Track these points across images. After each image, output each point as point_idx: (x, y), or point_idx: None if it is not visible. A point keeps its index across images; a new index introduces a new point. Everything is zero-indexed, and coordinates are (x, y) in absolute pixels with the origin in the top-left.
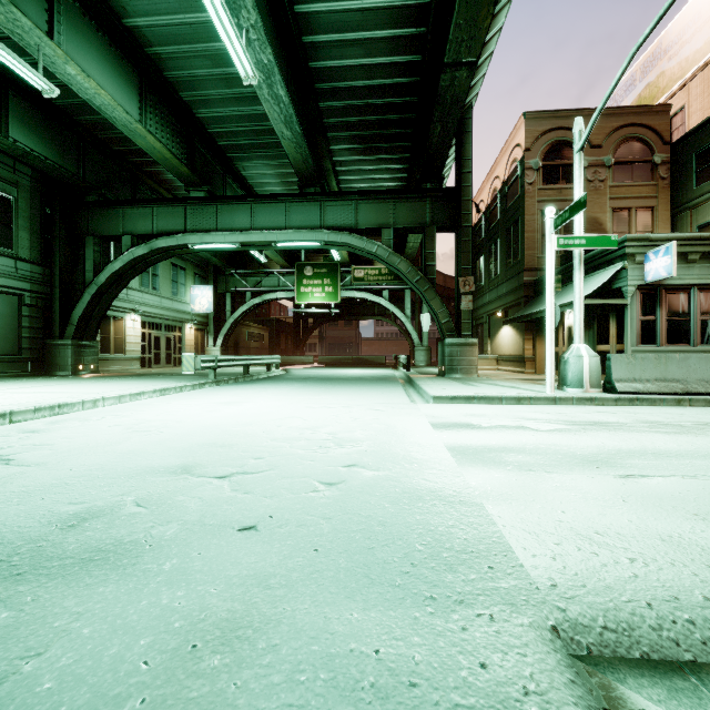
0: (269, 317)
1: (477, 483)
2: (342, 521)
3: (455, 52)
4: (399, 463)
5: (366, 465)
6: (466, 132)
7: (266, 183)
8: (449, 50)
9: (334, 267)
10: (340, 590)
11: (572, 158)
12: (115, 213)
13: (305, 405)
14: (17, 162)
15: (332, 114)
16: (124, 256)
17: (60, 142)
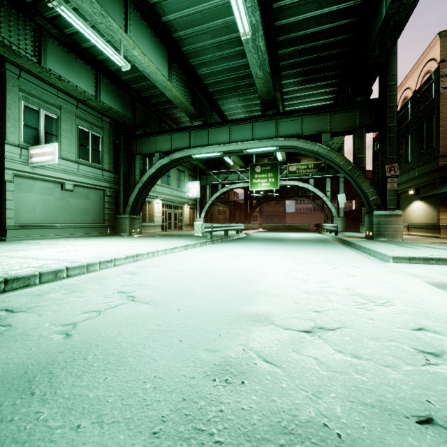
0: (229, 200)
1: None
2: None
3: None
4: None
5: (436, 330)
6: (391, 54)
7: (235, 113)
8: None
9: (275, 165)
10: None
11: None
12: (151, 140)
13: (292, 260)
14: (103, 116)
15: (286, 58)
16: (156, 165)
17: (124, 101)
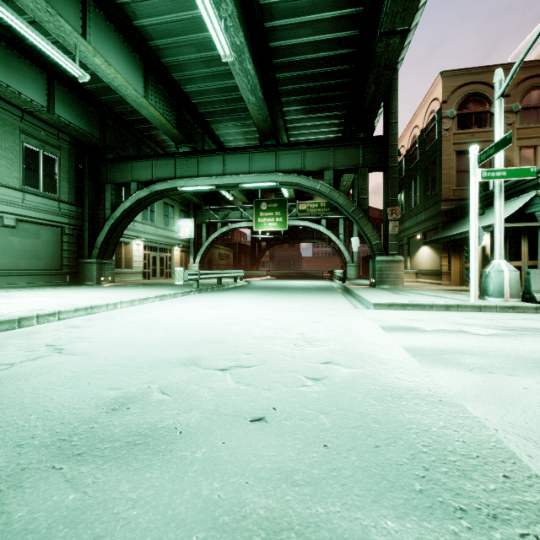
0: (233, 242)
1: (447, 383)
2: (339, 417)
3: (390, 23)
4: (368, 361)
5: (340, 362)
6: (393, 90)
7: (233, 140)
8: (386, 21)
9: (283, 203)
10: (364, 493)
11: (484, 106)
12: (126, 166)
13: (271, 309)
14: (60, 132)
15: (285, 83)
16: (132, 197)
17: (88, 116)
